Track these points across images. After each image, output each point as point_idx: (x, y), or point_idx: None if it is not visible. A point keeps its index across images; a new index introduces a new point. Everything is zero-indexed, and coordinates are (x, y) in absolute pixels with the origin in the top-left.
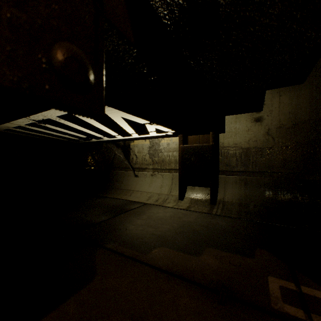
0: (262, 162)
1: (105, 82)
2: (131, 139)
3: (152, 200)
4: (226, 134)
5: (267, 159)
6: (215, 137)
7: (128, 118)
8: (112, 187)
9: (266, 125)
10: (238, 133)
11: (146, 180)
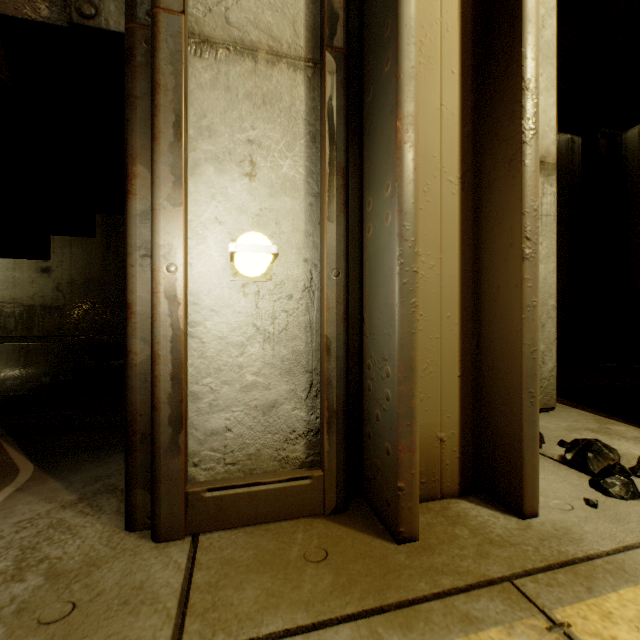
0: (52, 324)
1: None
2: None
3: None
4: (1, 285)
5: (58, 320)
6: None
7: None
8: None
9: (57, 278)
10: (19, 285)
11: None
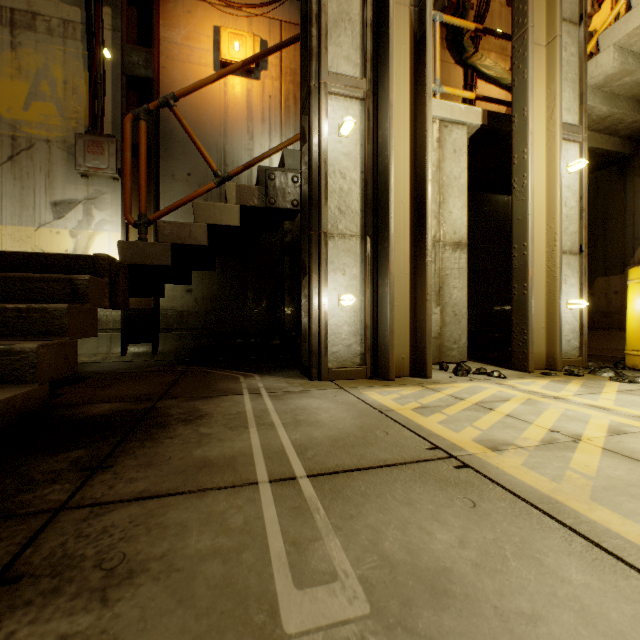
0: (192, 321)
1: None
2: None
3: (90, 360)
4: (166, 299)
5: (196, 319)
6: (157, 302)
7: None
8: None
9: (195, 295)
10: (176, 299)
11: None
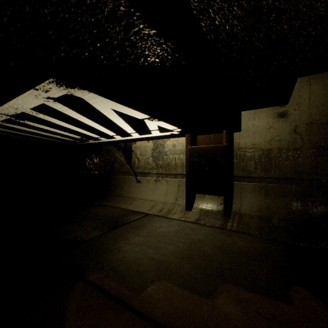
0: (287, 166)
1: (65, 40)
2: (132, 140)
3: (155, 210)
4: (243, 133)
5: (294, 163)
6: (230, 136)
7: (120, 111)
8: (111, 194)
9: (293, 121)
10: (257, 132)
11: (149, 186)
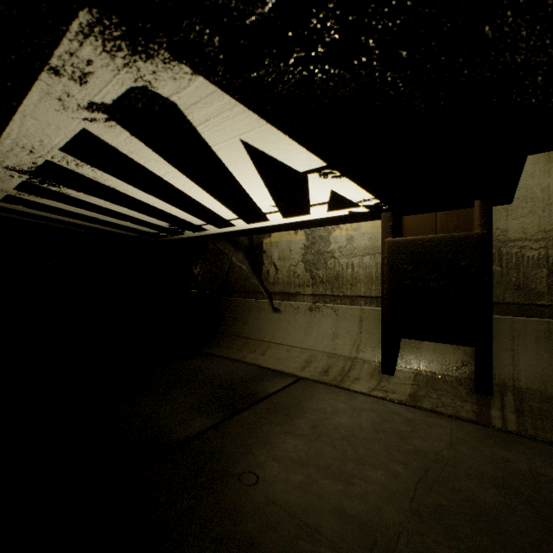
0: None
1: None
2: (265, 229)
3: (314, 370)
4: (517, 207)
5: None
6: (492, 212)
7: (261, 148)
8: (224, 332)
9: None
10: None
11: (297, 320)
